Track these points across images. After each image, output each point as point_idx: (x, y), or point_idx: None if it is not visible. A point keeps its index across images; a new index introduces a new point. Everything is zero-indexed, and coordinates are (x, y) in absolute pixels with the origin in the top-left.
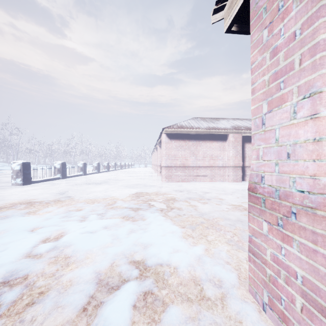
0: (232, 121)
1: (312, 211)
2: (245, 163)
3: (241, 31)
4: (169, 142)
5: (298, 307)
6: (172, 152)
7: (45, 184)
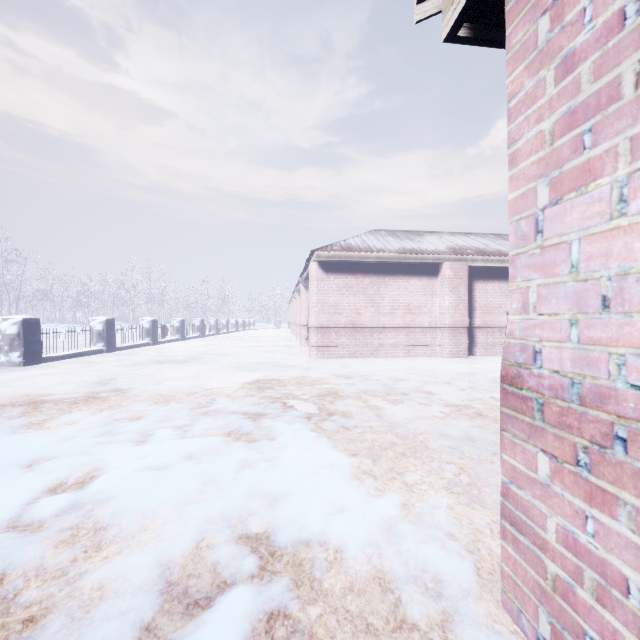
0: (449, 238)
1: None
2: (475, 320)
3: (479, 39)
4: (324, 279)
5: None
6: (330, 299)
7: (70, 363)
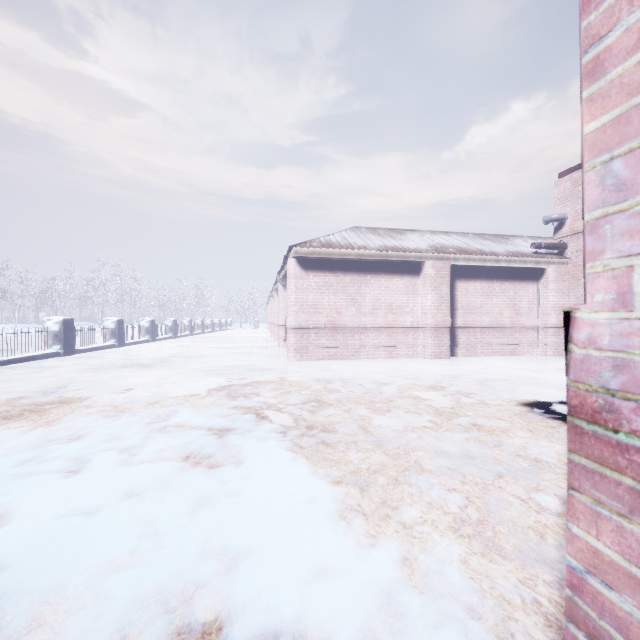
0: (430, 237)
1: None
2: (457, 320)
3: None
4: (303, 277)
5: None
6: (309, 297)
7: (18, 368)
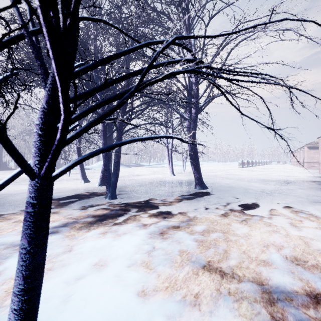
0: None
1: (320, 163)
2: None
3: None
4: (309, 151)
5: (320, 171)
6: (311, 155)
7: (246, 168)
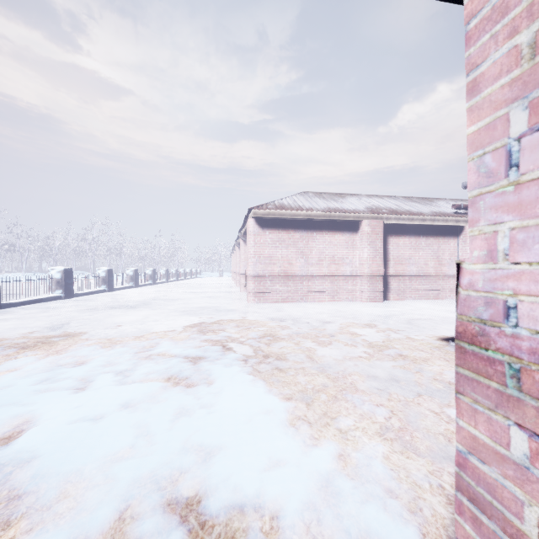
0: (367, 200)
1: None
2: (389, 269)
3: None
4: (260, 234)
5: None
6: (265, 251)
7: (29, 308)
